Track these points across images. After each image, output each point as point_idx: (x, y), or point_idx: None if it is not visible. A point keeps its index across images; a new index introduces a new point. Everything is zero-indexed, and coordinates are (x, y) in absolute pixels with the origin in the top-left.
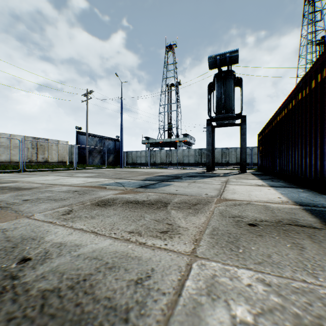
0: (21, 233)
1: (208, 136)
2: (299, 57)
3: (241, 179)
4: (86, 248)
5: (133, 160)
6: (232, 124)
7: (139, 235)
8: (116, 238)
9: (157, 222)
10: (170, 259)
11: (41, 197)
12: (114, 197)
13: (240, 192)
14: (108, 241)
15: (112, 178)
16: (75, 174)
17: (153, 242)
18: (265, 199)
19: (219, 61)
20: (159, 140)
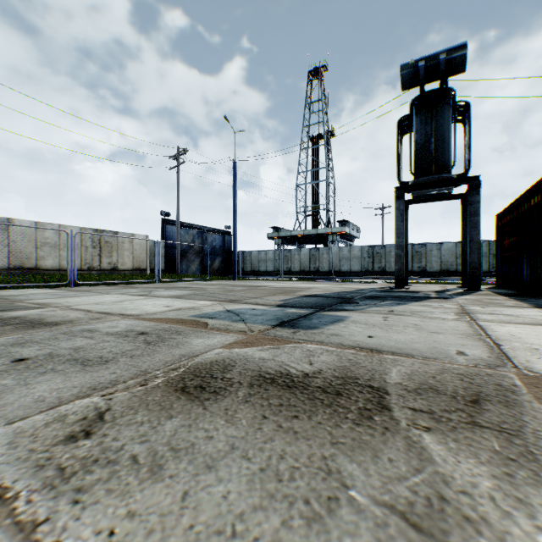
0: None
1: (397, 219)
2: None
3: (492, 306)
4: None
5: (254, 267)
6: (445, 195)
7: None
8: None
9: (421, 540)
10: None
11: (59, 352)
12: (226, 356)
13: None
14: None
15: (220, 300)
16: (154, 292)
17: None
18: None
19: (424, 71)
20: (296, 232)
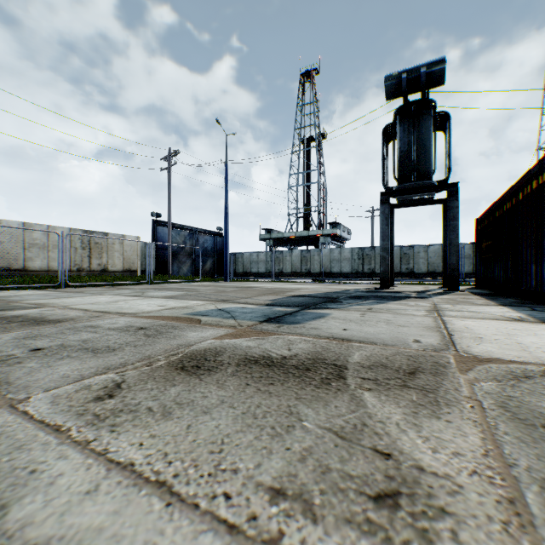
0: None
1: (383, 223)
2: None
3: (462, 304)
4: None
5: (245, 268)
6: (428, 200)
7: (307, 513)
8: (234, 529)
9: (343, 443)
10: None
11: (69, 343)
12: (218, 345)
13: (489, 336)
14: None
15: (212, 300)
16: (147, 293)
17: None
18: None
19: (407, 82)
20: (288, 233)
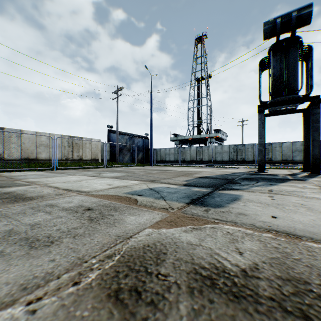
0: None
1: (259, 126)
2: None
3: None
4: None
5: (162, 158)
6: (292, 110)
7: None
8: None
9: None
10: None
11: (18, 229)
12: (156, 239)
13: None
14: None
15: (144, 180)
16: (102, 174)
17: None
18: None
19: (280, 25)
20: (188, 136)
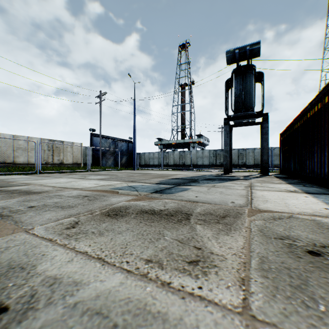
0: (10, 257)
1: (225, 136)
2: (324, 49)
3: (266, 183)
4: (87, 289)
5: (146, 162)
6: (252, 122)
7: (160, 267)
8: (129, 271)
9: (181, 244)
10: (214, 322)
11: (48, 204)
12: (127, 204)
13: (272, 200)
14: (118, 277)
15: (125, 181)
16: (87, 177)
17: (180, 281)
18: (310, 211)
19: (238, 55)
20: (172, 141)
